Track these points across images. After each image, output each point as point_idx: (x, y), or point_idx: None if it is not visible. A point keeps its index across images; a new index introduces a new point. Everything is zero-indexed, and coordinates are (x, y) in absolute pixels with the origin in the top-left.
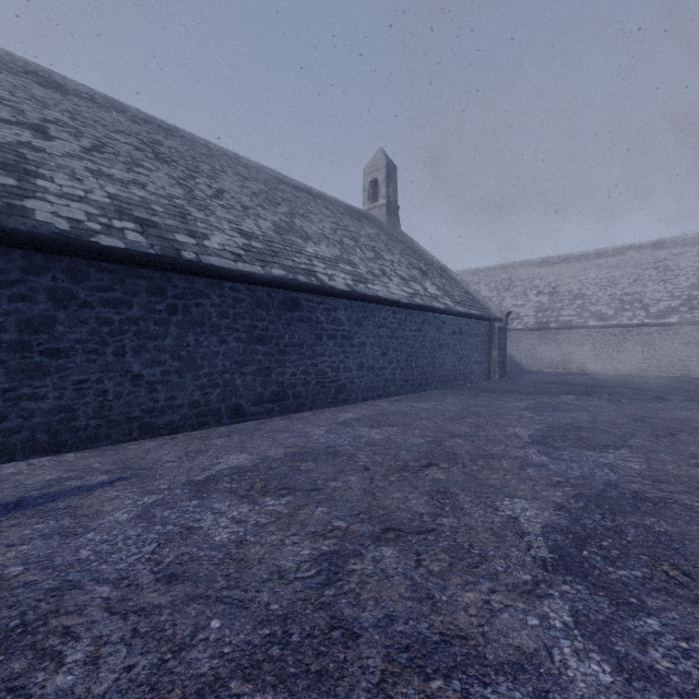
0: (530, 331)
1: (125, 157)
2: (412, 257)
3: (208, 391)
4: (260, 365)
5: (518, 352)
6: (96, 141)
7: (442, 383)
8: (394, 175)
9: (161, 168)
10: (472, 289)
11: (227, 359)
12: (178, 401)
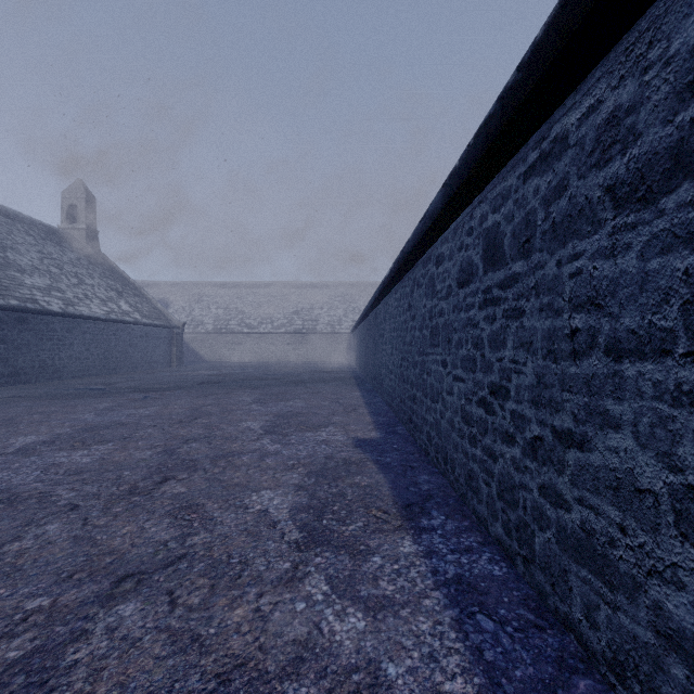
0: (210, 334)
1: None
2: (110, 279)
3: None
4: (2, 356)
5: (202, 349)
6: None
7: (133, 368)
8: (94, 205)
9: None
10: (160, 306)
11: None
12: None
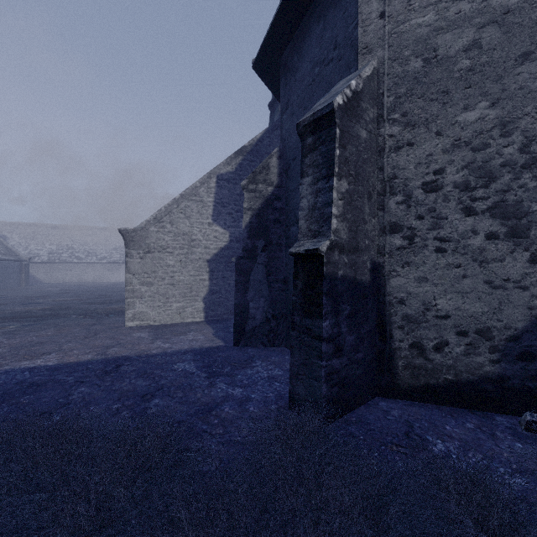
0: (45, 263)
1: None
2: None
3: None
4: None
5: (38, 273)
6: None
7: None
8: None
9: None
10: (10, 246)
11: None
12: None
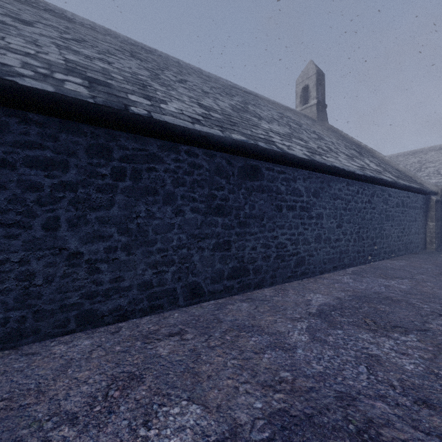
0: None
1: (101, 49)
2: (344, 141)
3: (161, 269)
4: (219, 238)
5: None
6: (79, 38)
7: (388, 254)
8: (323, 80)
9: (133, 60)
10: (402, 167)
11: (183, 232)
12: (126, 282)
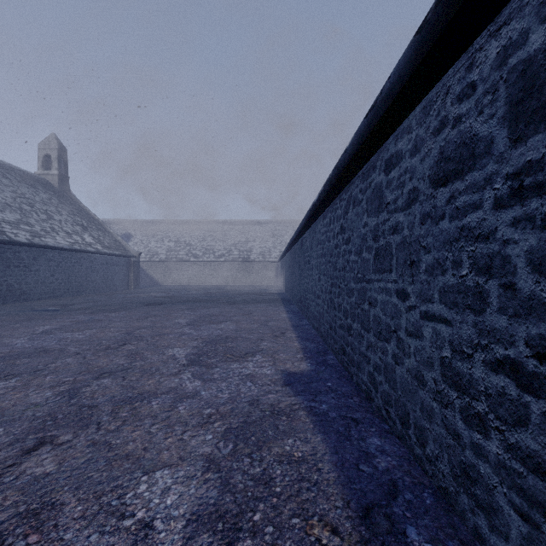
0: (163, 262)
1: None
2: (77, 216)
3: None
4: None
5: (156, 274)
6: None
7: (94, 291)
8: (65, 155)
9: None
10: (120, 239)
11: None
12: None
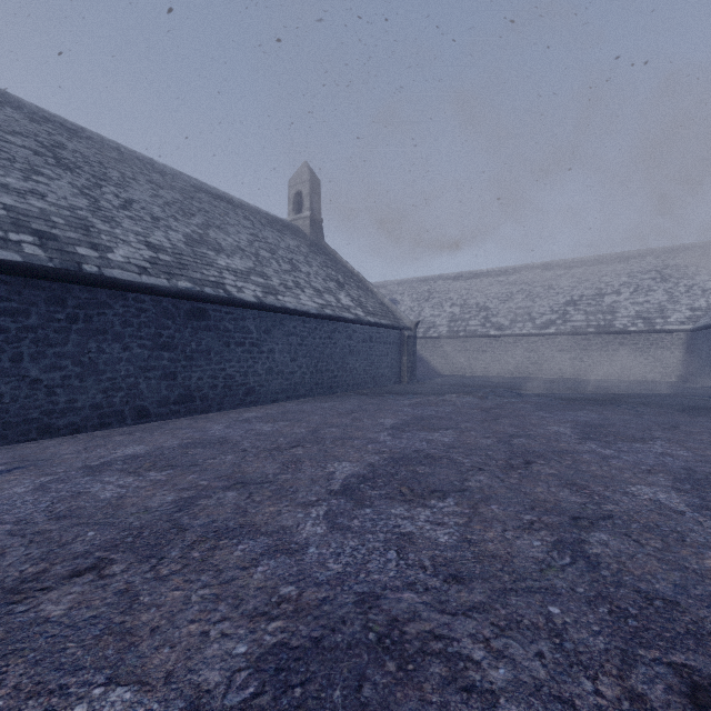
0: (443, 339)
1: (22, 164)
2: (331, 269)
3: (110, 394)
4: (166, 370)
5: (433, 358)
6: None
7: (353, 386)
8: (318, 189)
9: (63, 176)
10: (387, 301)
11: (131, 365)
12: (79, 403)
